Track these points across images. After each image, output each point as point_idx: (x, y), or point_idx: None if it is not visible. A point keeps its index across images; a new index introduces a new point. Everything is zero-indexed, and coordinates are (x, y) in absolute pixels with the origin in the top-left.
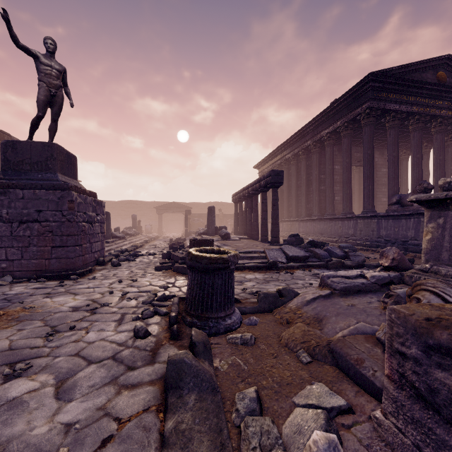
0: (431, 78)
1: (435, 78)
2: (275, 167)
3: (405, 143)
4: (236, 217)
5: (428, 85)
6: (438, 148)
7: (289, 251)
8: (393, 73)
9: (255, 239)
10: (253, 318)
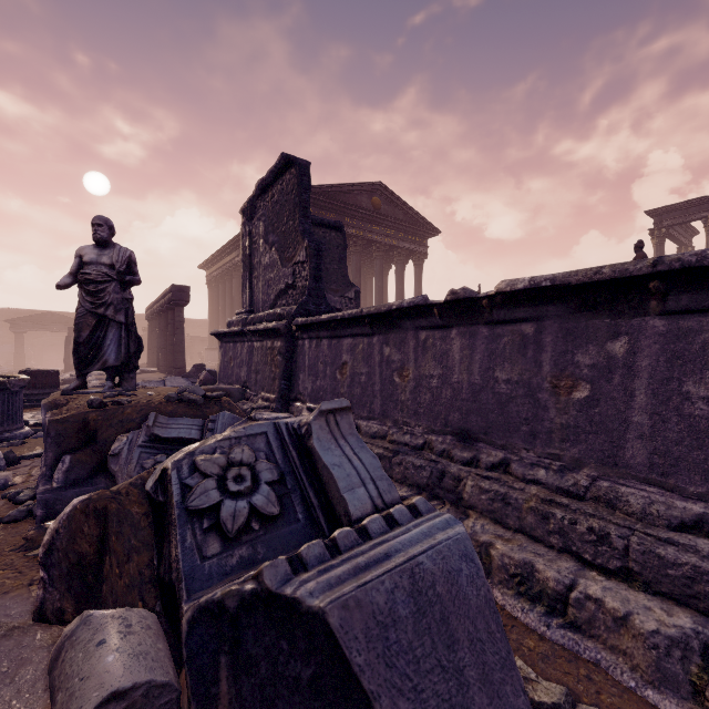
0: (366, 201)
1: (370, 203)
2: (225, 272)
3: (366, 262)
4: (151, 342)
5: (361, 210)
6: (378, 274)
7: (172, 382)
8: (324, 190)
9: (164, 371)
10: (41, 433)
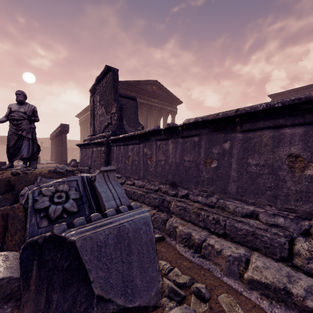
0: (150, 88)
1: (152, 89)
2: (87, 119)
3: (150, 115)
4: (52, 150)
5: (147, 92)
6: (155, 120)
7: None
8: (131, 83)
9: (58, 163)
10: None
